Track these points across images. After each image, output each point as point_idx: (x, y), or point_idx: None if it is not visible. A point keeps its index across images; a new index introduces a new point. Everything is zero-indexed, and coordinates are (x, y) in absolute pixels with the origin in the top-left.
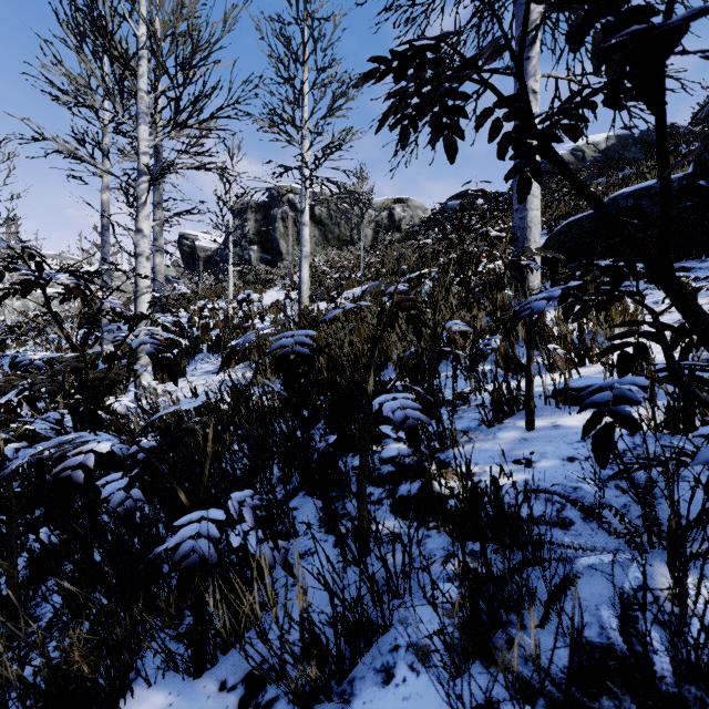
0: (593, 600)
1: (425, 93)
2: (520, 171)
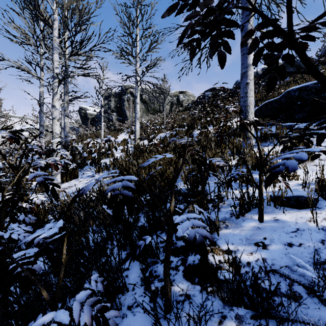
0: None
1: (207, 23)
2: (271, 72)
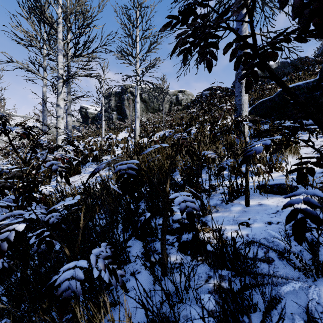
0: (288, 309)
1: (196, 35)
2: (246, 76)
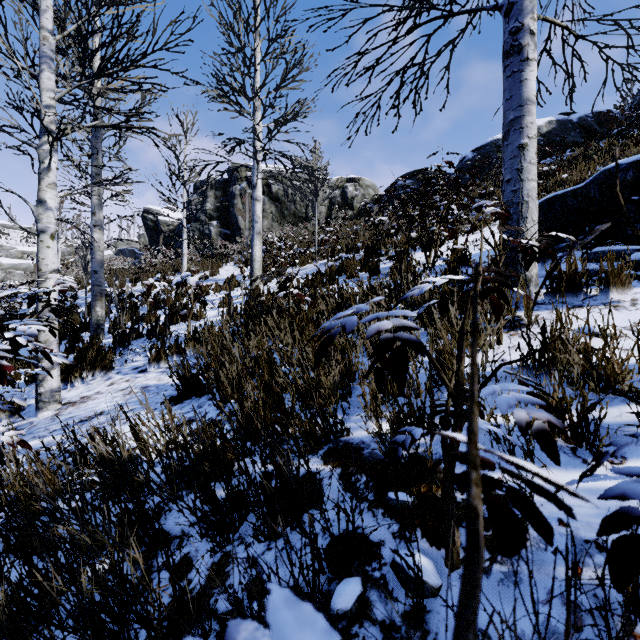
0: None
1: None
2: None
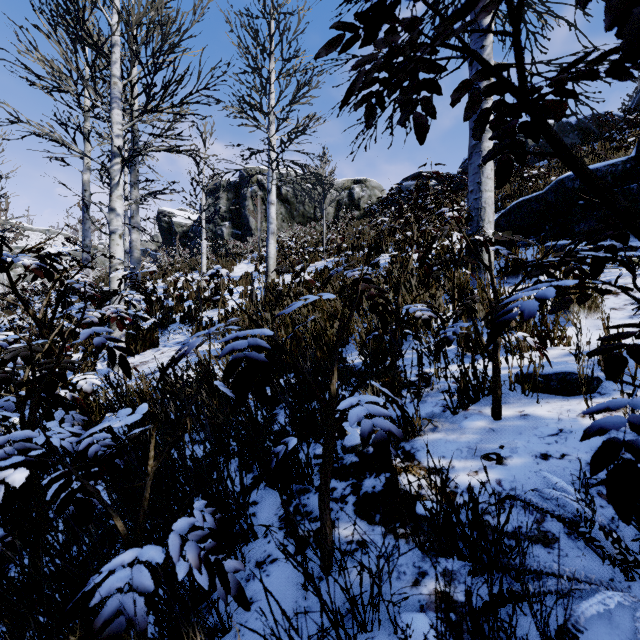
0: None
1: (394, 66)
2: (501, 152)
